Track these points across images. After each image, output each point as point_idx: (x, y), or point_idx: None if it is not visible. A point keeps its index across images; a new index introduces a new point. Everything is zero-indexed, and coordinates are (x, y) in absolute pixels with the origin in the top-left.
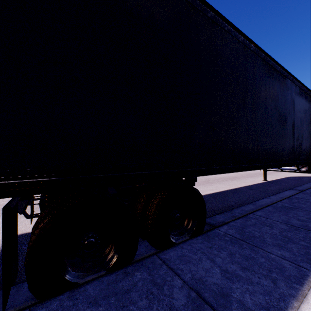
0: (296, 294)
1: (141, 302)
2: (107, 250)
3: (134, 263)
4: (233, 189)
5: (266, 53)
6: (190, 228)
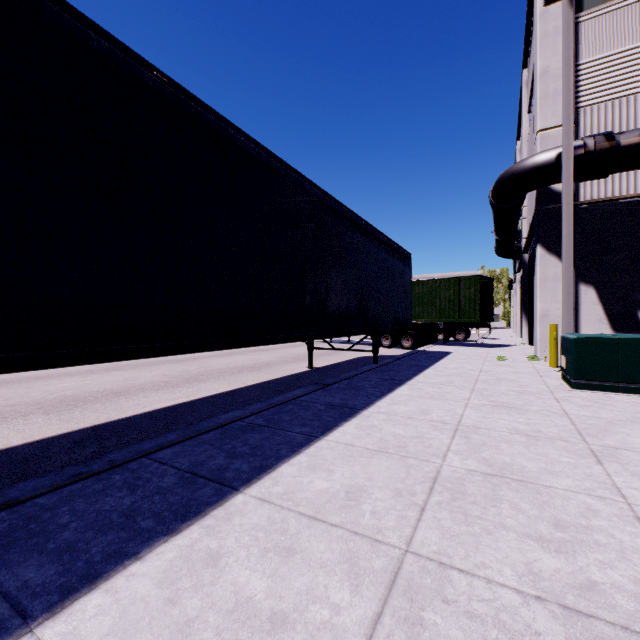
0: None
1: None
2: None
3: None
4: (228, 391)
5: (210, 108)
6: None
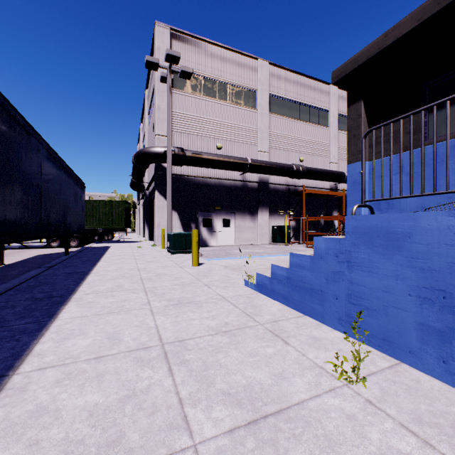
0: (37, 337)
1: None
2: None
3: None
4: None
5: (6, 98)
6: None
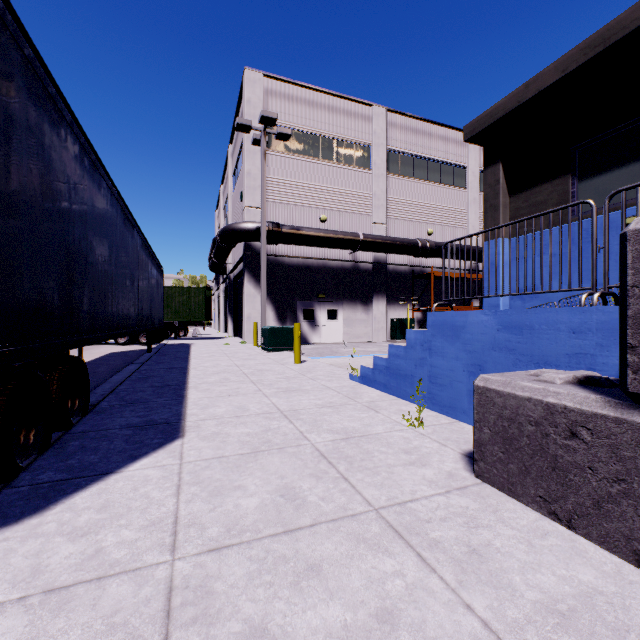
0: (183, 407)
1: (104, 443)
2: (20, 440)
3: (54, 444)
4: None
5: (123, 200)
6: (78, 408)
